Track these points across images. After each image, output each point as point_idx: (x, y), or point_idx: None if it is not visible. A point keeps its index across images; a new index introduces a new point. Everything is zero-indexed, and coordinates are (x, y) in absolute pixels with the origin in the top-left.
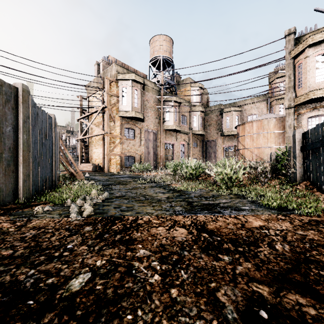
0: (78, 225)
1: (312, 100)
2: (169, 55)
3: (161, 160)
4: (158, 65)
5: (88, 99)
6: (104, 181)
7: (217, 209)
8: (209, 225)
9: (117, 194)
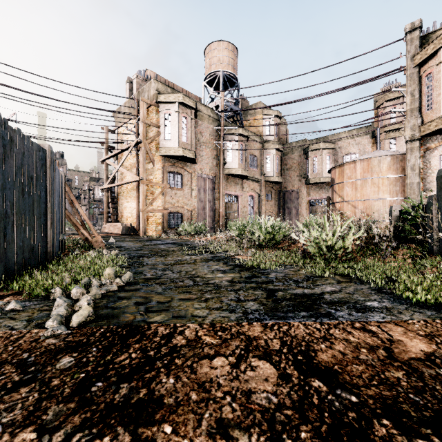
0: (49, 351)
1: None
2: (232, 70)
3: (221, 219)
4: (216, 84)
5: (117, 132)
6: (134, 250)
7: (323, 307)
8: (319, 352)
9: (148, 273)
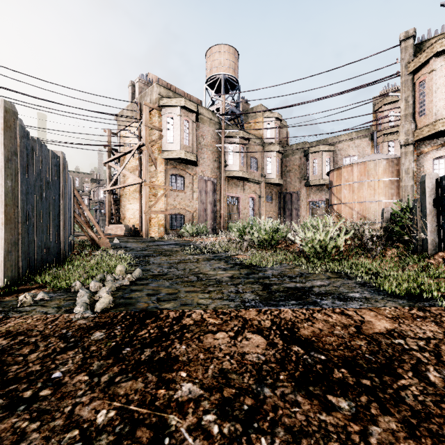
0: (82, 328)
1: (440, 133)
2: (233, 74)
3: (222, 220)
4: (217, 86)
5: (119, 134)
6: (139, 250)
7: (311, 297)
8: (302, 329)
9: (155, 271)
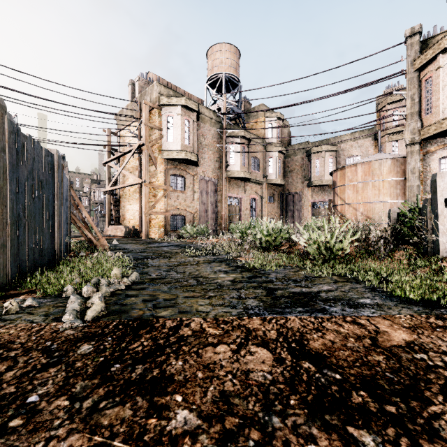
0: (69, 340)
1: None
2: (234, 73)
3: (223, 221)
4: (218, 86)
5: (119, 134)
6: (138, 252)
7: (319, 304)
8: (311, 341)
9: (153, 274)
